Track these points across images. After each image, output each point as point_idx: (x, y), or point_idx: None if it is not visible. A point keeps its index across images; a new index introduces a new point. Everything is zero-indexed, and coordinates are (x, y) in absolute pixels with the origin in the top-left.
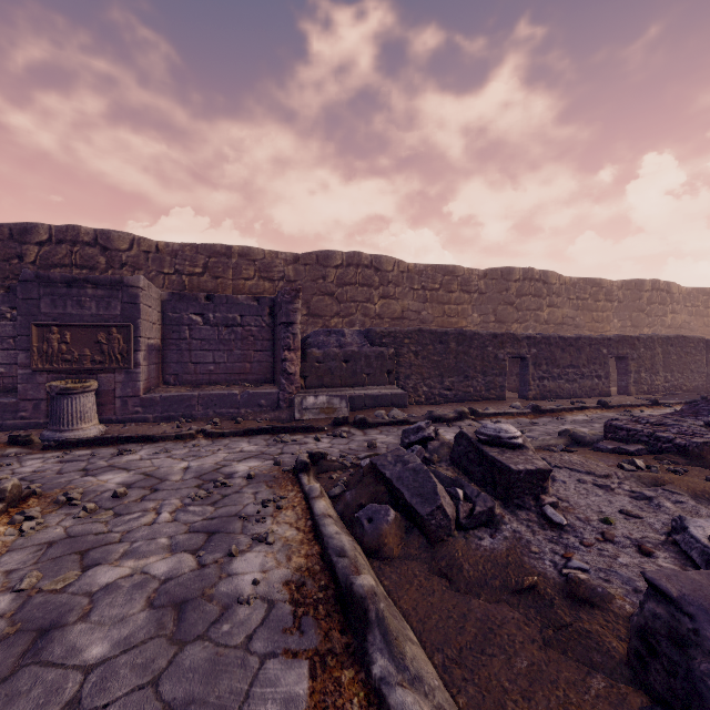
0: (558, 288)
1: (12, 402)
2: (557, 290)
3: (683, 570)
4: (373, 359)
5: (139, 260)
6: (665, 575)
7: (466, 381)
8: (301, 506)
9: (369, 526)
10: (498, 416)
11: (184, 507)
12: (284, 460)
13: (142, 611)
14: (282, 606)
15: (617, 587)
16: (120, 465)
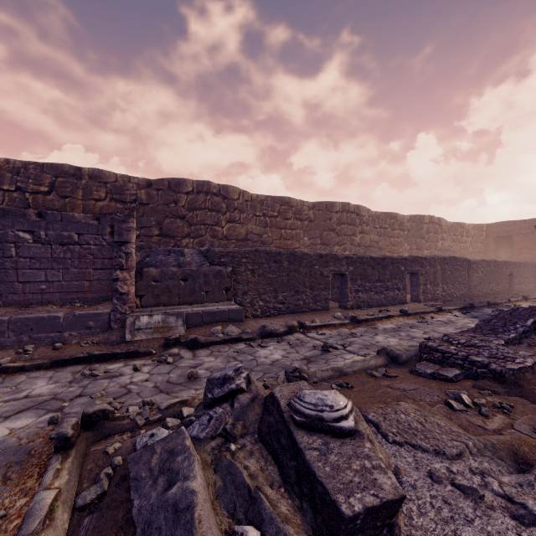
0: (367, 219)
1: None
2: (366, 220)
3: None
4: (211, 278)
5: None
6: None
7: (297, 295)
8: None
9: None
10: (323, 328)
11: None
12: (71, 412)
13: None
14: None
15: None
16: None
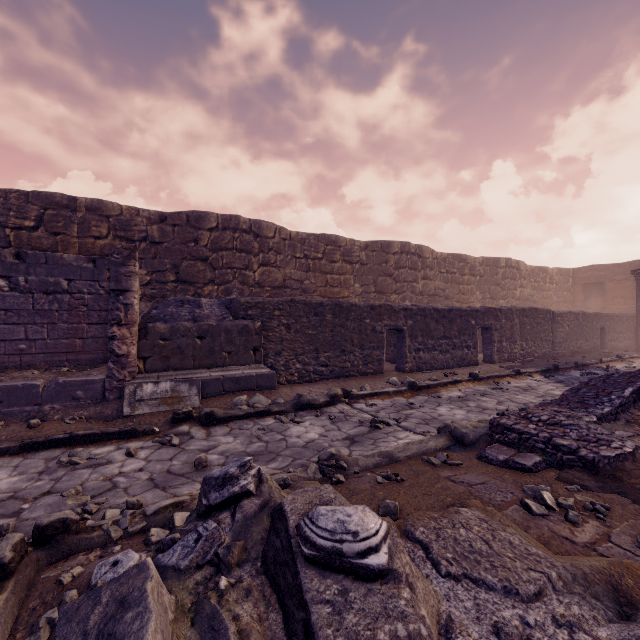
0: (431, 262)
1: None
2: (430, 263)
3: None
4: (235, 335)
5: None
6: None
7: (343, 355)
8: None
9: None
10: (374, 397)
11: None
12: (29, 517)
13: None
14: None
15: None
16: None
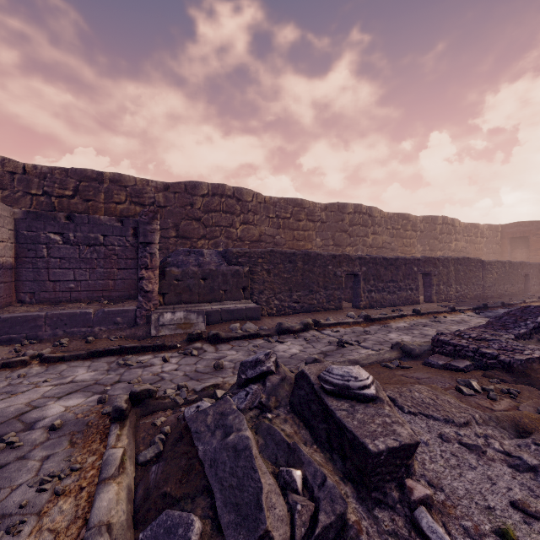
0: (379, 220)
1: None
2: (379, 221)
3: None
4: (229, 277)
5: (3, 180)
6: None
7: (311, 294)
8: (90, 488)
9: None
10: (337, 326)
11: None
12: (114, 394)
13: None
14: None
15: None
16: None
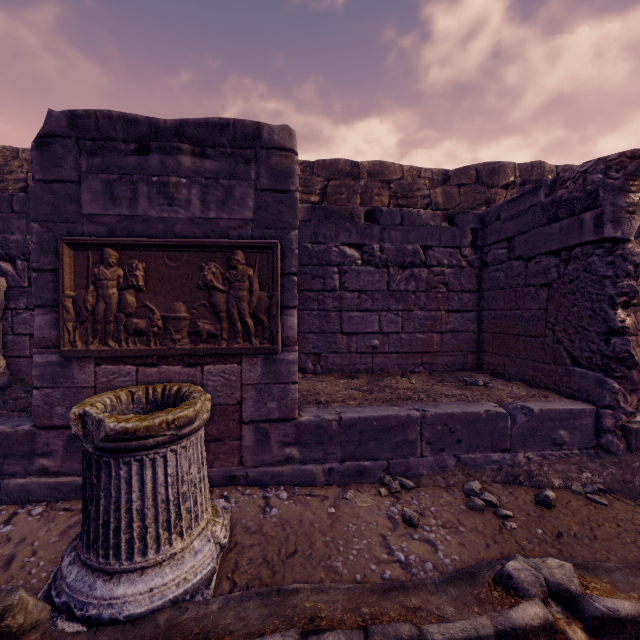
0: None
1: (21, 431)
2: None
3: None
4: None
5: None
6: None
7: None
8: None
9: None
10: None
11: None
12: None
13: None
14: None
15: None
16: None
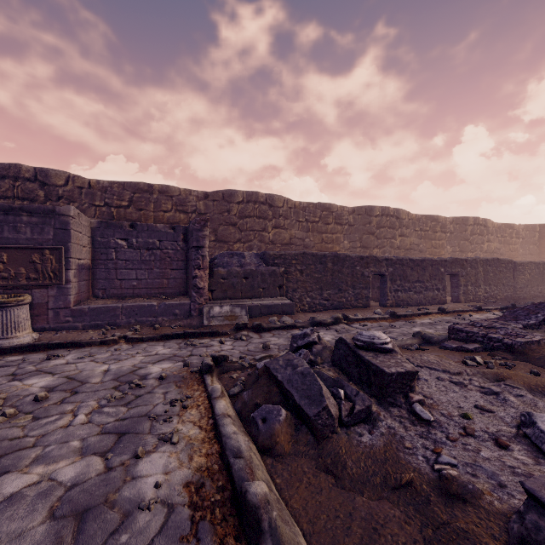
0: (407, 222)
1: None
2: (406, 223)
3: (537, 462)
4: (267, 276)
5: (73, 194)
6: (542, 485)
7: (340, 293)
8: (204, 405)
9: (263, 426)
10: (365, 321)
11: (100, 408)
12: (192, 362)
13: (42, 524)
14: (181, 510)
15: (483, 481)
16: (46, 369)
